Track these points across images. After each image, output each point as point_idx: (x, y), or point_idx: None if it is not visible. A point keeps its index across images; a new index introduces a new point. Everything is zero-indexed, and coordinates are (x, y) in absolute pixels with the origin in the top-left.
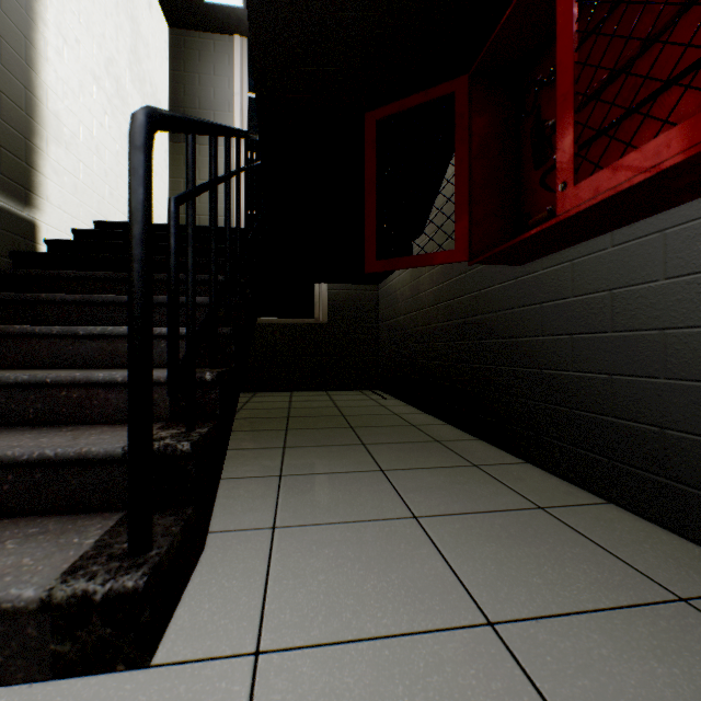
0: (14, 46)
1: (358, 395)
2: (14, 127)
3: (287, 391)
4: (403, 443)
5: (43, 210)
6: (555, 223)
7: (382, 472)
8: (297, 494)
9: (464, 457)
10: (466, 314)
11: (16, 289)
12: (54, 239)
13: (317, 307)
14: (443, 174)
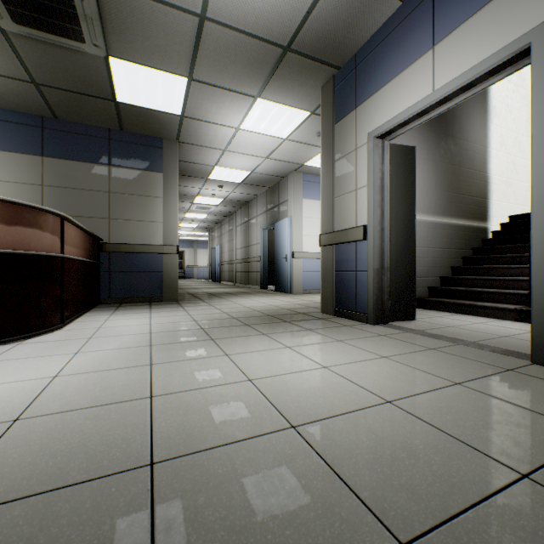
0: (481, 171)
1: None
2: (481, 198)
3: None
4: None
5: (489, 221)
6: None
7: None
8: None
9: None
10: None
11: (485, 253)
12: (493, 231)
13: None
14: None
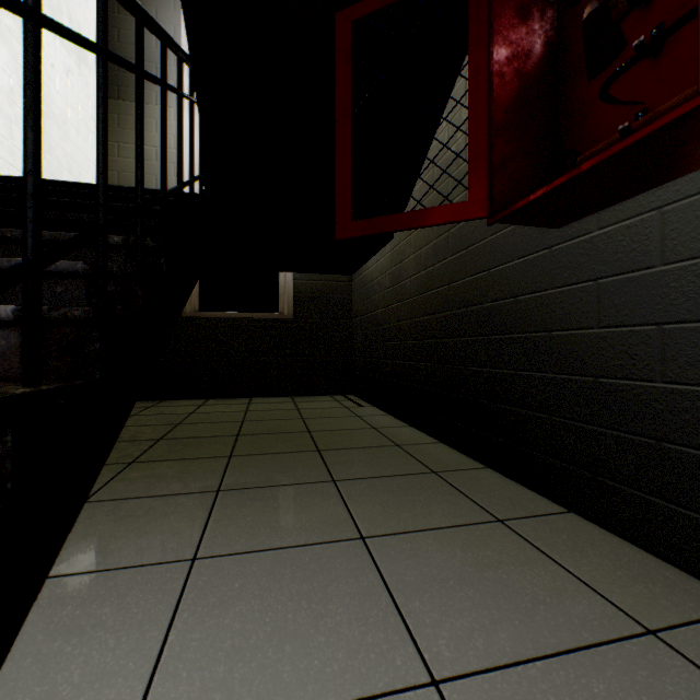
0: None
1: (329, 402)
2: None
3: (246, 397)
4: (389, 477)
5: None
6: (693, 110)
7: (363, 543)
8: (210, 614)
9: (479, 502)
10: (467, 303)
11: None
12: None
13: (281, 299)
14: (434, 128)
